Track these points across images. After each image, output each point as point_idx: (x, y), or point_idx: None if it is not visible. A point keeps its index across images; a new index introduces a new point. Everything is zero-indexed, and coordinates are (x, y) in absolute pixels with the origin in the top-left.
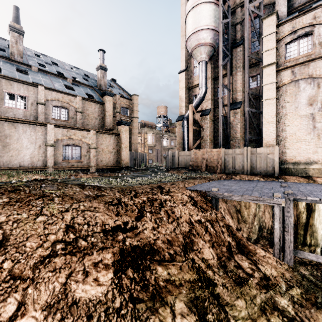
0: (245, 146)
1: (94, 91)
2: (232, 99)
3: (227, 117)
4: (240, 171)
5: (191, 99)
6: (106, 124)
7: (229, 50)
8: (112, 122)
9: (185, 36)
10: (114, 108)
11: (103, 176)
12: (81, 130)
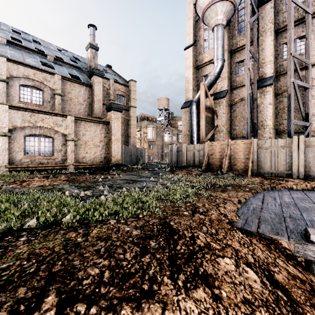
0: (288, 135)
1: (81, 73)
2: (258, 75)
3: (253, 98)
4: (285, 173)
5: (201, 81)
6: (95, 111)
7: (256, 6)
8: (105, 111)
9: (193, 3)
10: (108, 96)
11: (71, 181)
12: (53, 114)
